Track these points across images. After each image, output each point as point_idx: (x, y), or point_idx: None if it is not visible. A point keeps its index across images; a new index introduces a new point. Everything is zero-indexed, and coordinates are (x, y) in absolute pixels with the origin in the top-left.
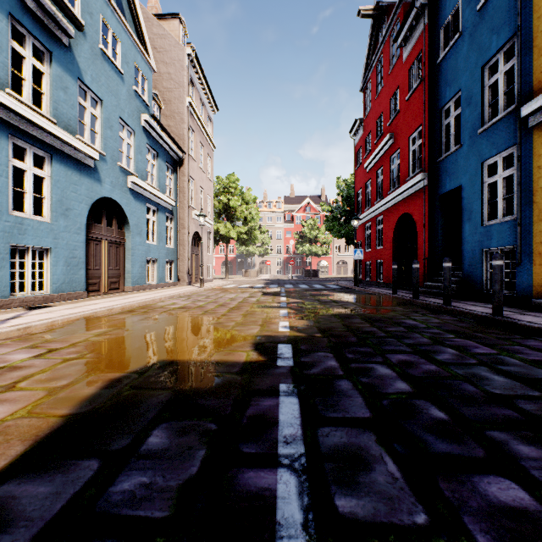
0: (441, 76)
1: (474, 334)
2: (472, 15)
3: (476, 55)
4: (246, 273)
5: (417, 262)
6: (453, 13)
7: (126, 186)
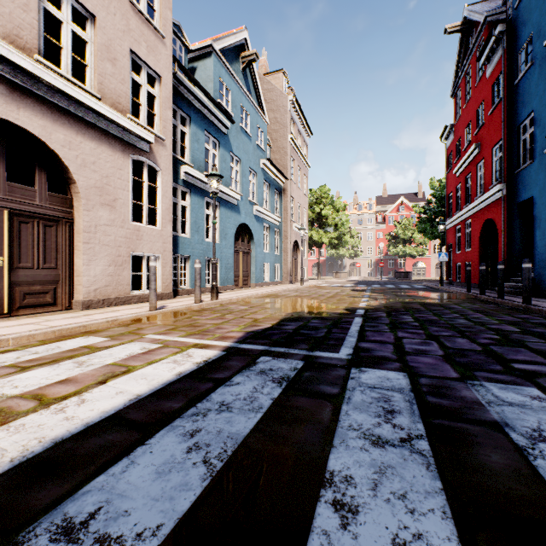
0: (518, 96)
1: (489, 312)
2: (540, 48)
3: (543, 84)
4: (336, 275)
5: (483, 265)
6: (527, 42)
7: (252, 213)
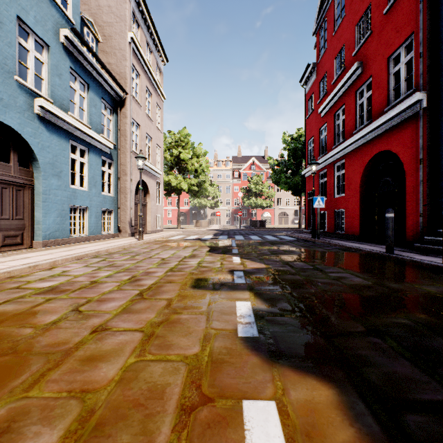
0: None
1: None
2: None
3: None
4: (197, 224)
5: None
6: None
7: (32, 111)
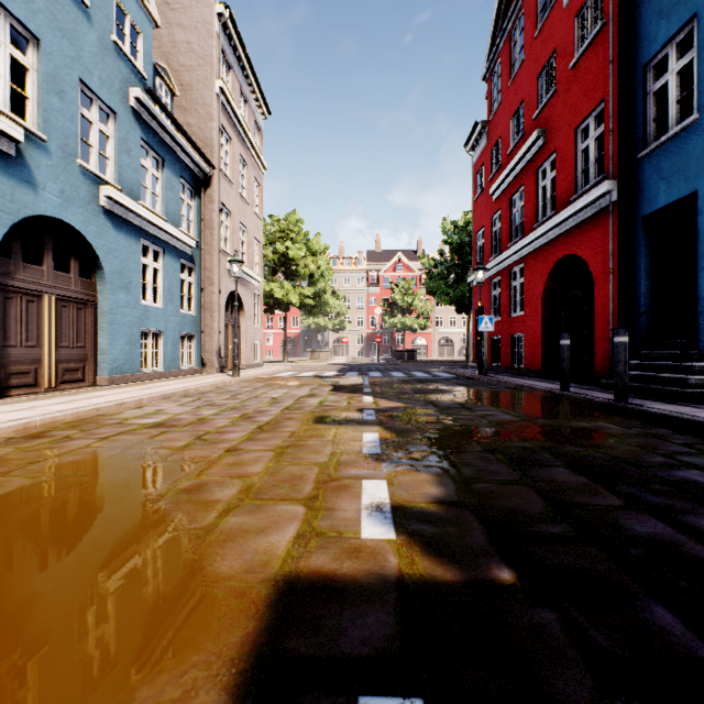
0: (647, 6)
1: None
2: None
3: None
4: (313, 355)
5: (625, 333)
6: None
7: (96, 204)
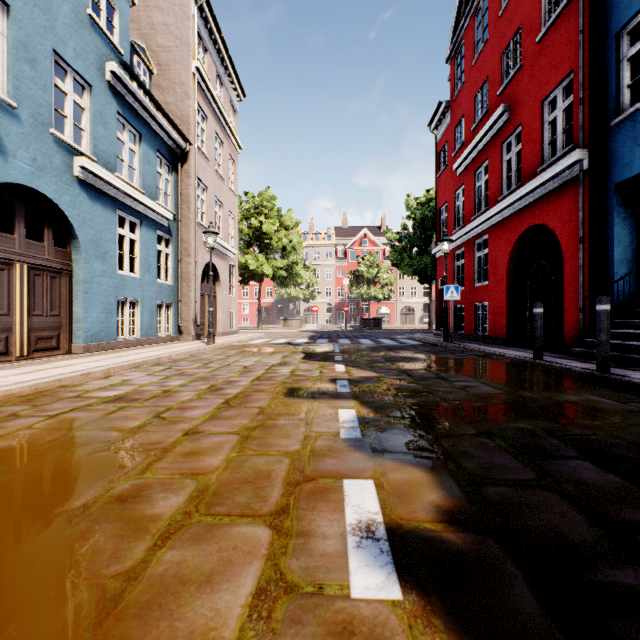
0: None
1: None
2: None
3: None
4: (285, 323)
5: (608, 301)
6: None
7: (71, 174)
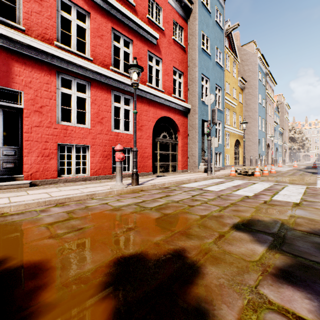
0: None
1: None
2: None
3: None
4: (299, 161)
5: None
6: None
7: (277, 144)
